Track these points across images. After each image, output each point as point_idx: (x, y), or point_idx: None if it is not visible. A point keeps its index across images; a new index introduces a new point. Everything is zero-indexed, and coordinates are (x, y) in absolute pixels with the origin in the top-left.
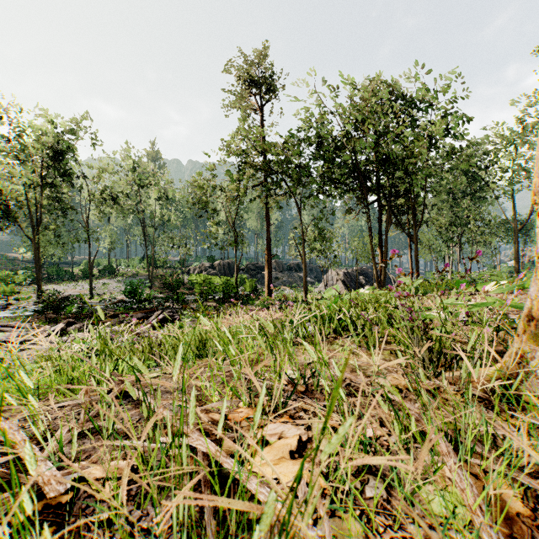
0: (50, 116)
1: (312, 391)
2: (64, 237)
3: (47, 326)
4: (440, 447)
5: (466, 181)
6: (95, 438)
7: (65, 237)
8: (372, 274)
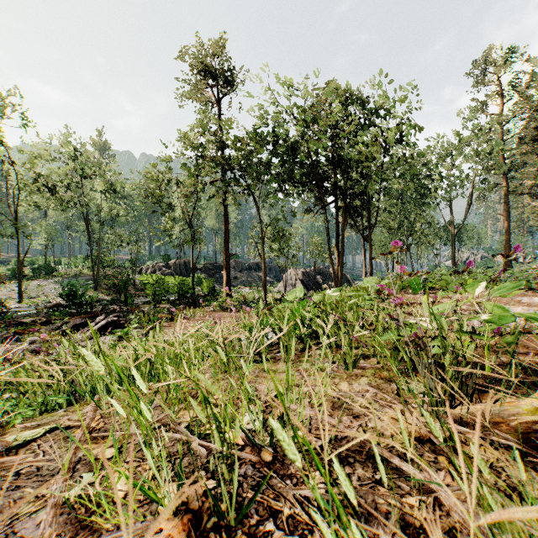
0: None
1: (284, 457)
2: None
3: None
4: None
5: (413, 187)
6: None
7: None
8: (329, 273)
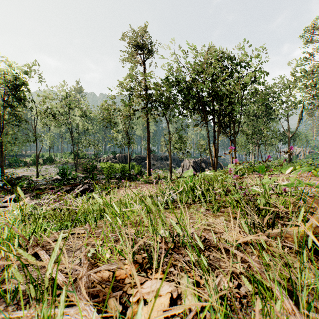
0: (9, 62)
1: (179, 247)
2: (20, 139)
3: (6, 196)
4: (285, 304)
5: (262, 109)
6: (1, 301)
7: (21, 139)
8: (209, 162)
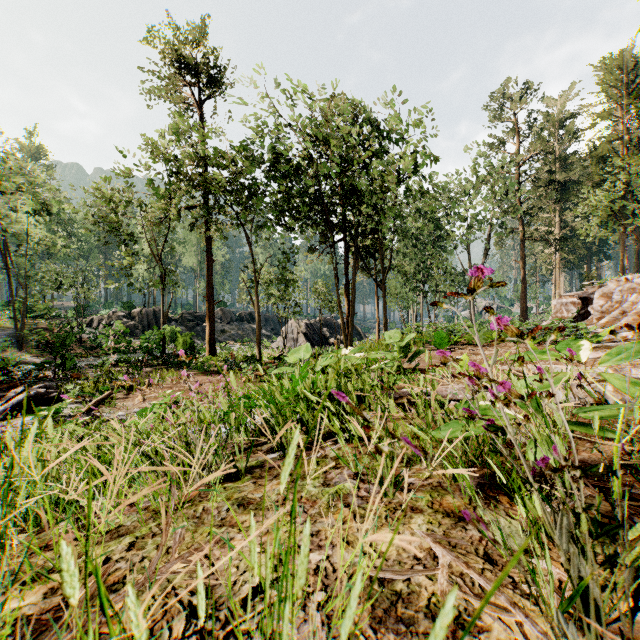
0: None
1: None
2: None
3: None
4: None
5: (430, 227)
6: None
7: None
8: (337, 325)
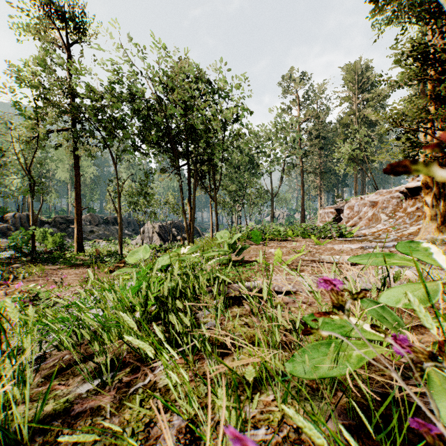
0: None
1: None
2: None
3: None
4: None
5: (247, 160)
6: None
7: None
8: (183, 226)
